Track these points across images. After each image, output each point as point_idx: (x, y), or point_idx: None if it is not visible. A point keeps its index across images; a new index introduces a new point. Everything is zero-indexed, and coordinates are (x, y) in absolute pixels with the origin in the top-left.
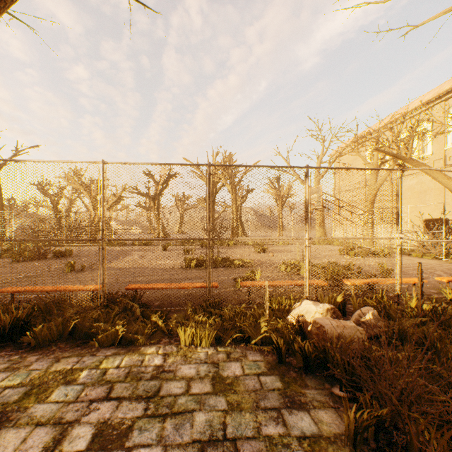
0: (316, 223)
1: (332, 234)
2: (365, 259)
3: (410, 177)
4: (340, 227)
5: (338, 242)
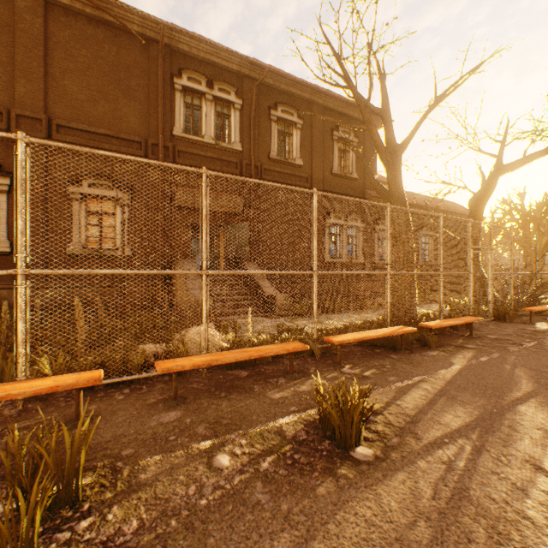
0: None
1: None
2: None
3: None
4: None
5: None
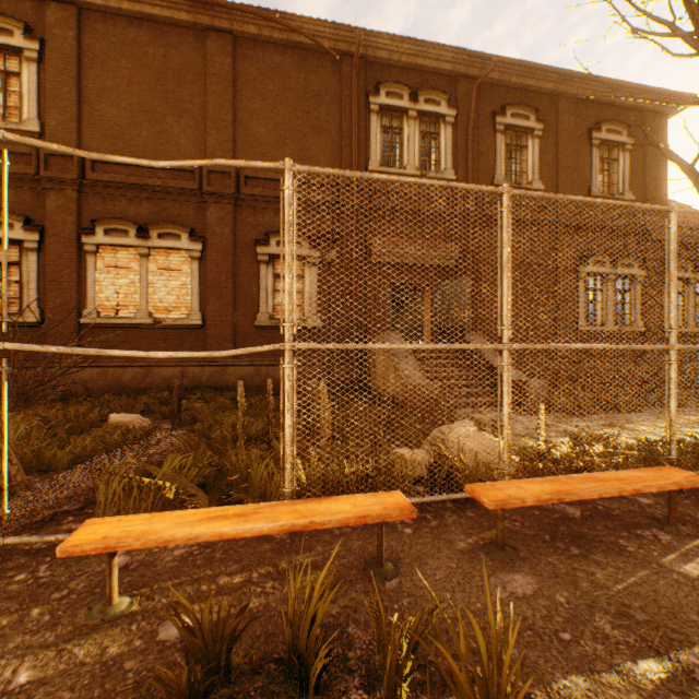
0: None
1: None
2: None
3: None
4: None
5: None
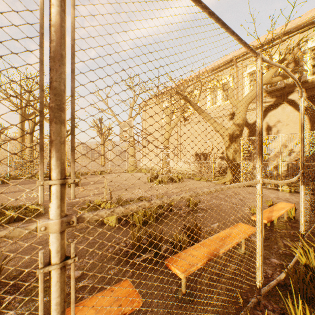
0: (129, 155)
1: (141, 163)
2: (167, 186)
3: (188, 125)
4: (145, 158)
5: (145, 170)
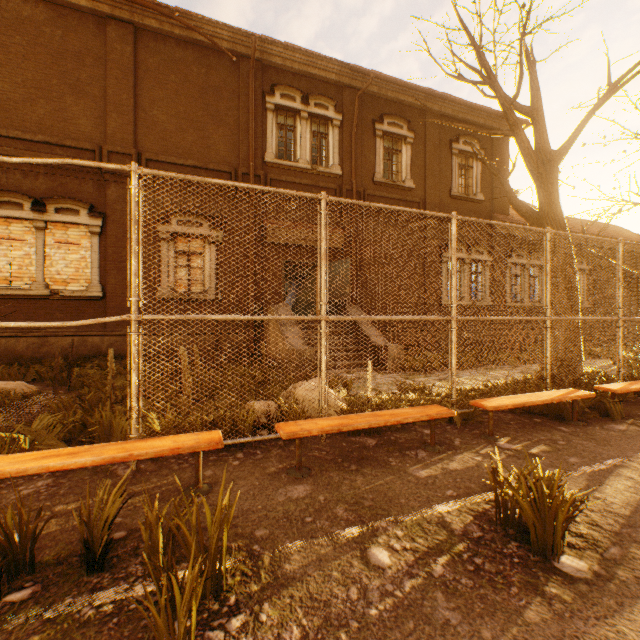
0: None
1: None
2: None
3: None
4: None
5: None
